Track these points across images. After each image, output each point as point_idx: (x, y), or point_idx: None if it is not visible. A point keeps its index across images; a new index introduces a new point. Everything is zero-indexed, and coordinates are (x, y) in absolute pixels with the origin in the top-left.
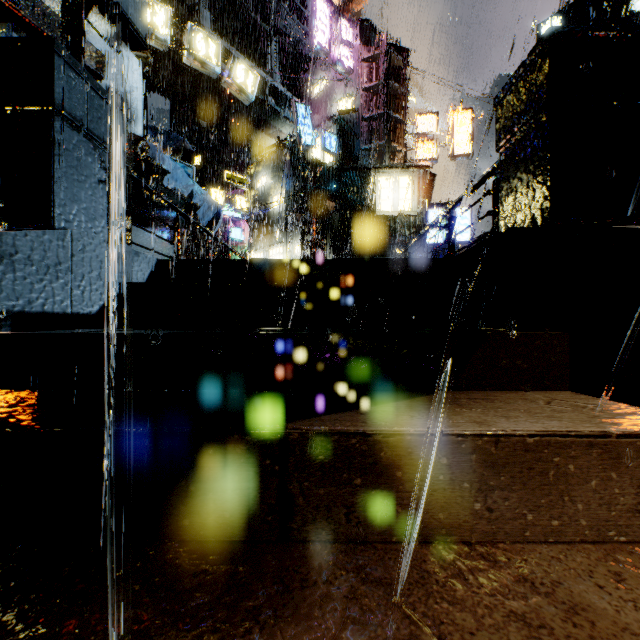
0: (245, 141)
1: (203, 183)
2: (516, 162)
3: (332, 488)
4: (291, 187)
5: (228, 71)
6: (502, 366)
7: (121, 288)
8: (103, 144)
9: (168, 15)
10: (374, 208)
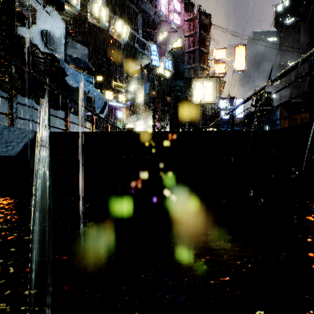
0: (124, 67)
1: (104, 89)
2: None
3: None
4: (147, 89)
5: (112, 25)
6: None
7: None
8: None
9: None
10: (192, 100)
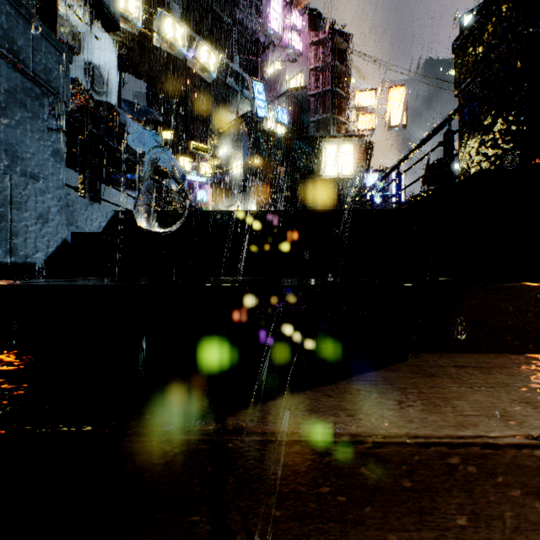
0: (209, 117)
1: (174, 153)
2: (480, 104)
3: (292, 523)
4: (248, 155)
5: (193, 52)
6: (488, 324)
7: (73, 238)
8: (53, 91)
9: (140, 2)
10: (320, 172)
